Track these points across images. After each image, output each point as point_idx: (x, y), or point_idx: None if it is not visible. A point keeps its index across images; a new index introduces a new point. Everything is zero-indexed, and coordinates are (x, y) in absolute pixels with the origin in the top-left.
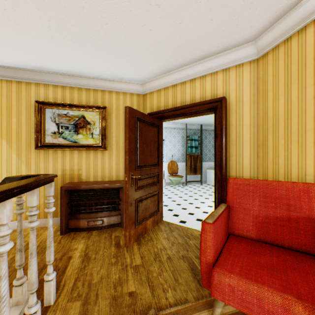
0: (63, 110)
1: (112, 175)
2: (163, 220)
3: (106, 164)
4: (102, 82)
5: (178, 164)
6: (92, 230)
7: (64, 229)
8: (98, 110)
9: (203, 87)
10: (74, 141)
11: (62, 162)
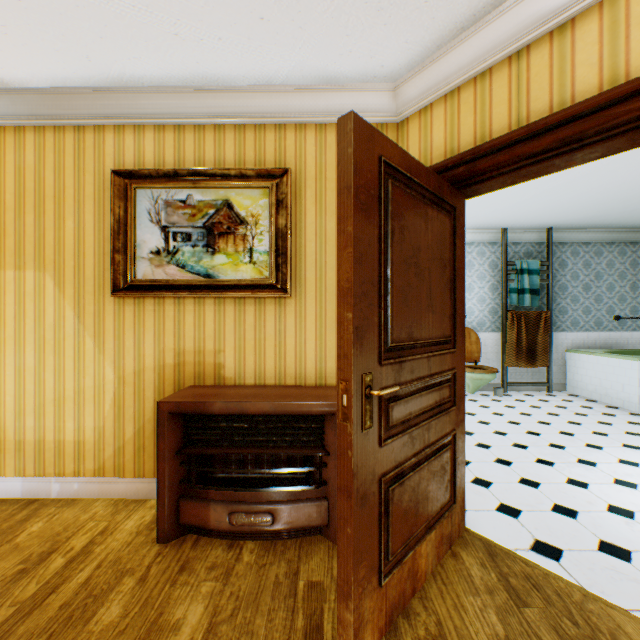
0: (177, 191)
1: (305, 371)
2: (468, 528)
3: (287, 336)
4: (277, 99)
5: (480, 337)
6: (242, 537)
7: (167, 525)
8: (266, 181)
9: None
10: (203, 273)
11: (176, 330)
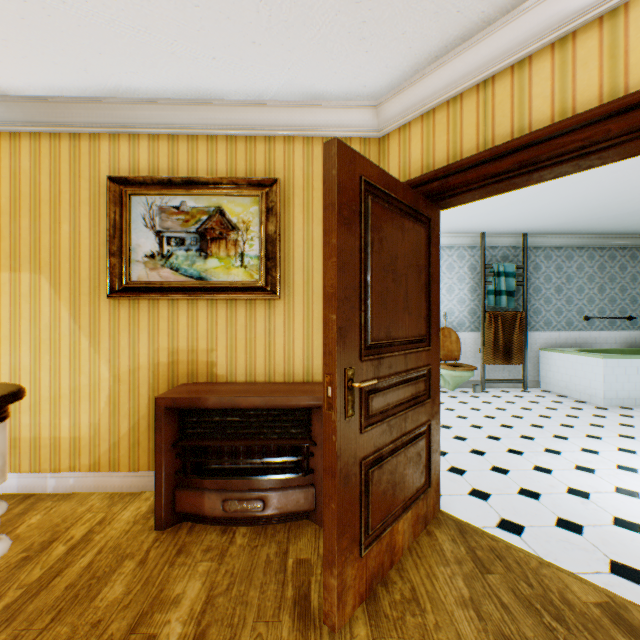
0: (171, 198)
1: (293, 368)
2: (442, 510)
3: (276, 336)
4: (267, 113)
5: (460, 337)
6: (235, 523)
7: (164, 514)
8: (257, 190)
9: (612, 52)
10: (196, 276)
11: (170, 330)
